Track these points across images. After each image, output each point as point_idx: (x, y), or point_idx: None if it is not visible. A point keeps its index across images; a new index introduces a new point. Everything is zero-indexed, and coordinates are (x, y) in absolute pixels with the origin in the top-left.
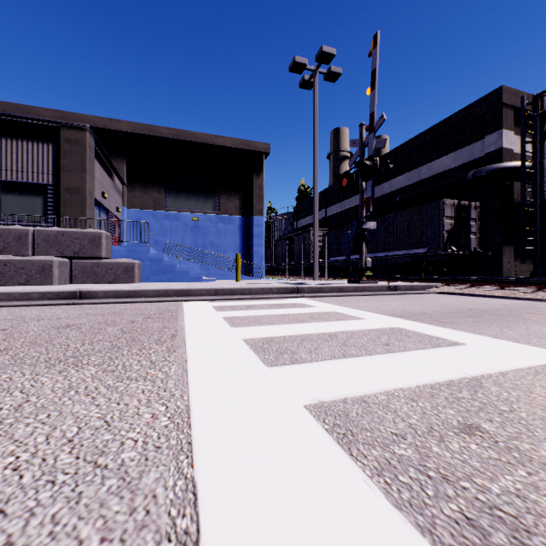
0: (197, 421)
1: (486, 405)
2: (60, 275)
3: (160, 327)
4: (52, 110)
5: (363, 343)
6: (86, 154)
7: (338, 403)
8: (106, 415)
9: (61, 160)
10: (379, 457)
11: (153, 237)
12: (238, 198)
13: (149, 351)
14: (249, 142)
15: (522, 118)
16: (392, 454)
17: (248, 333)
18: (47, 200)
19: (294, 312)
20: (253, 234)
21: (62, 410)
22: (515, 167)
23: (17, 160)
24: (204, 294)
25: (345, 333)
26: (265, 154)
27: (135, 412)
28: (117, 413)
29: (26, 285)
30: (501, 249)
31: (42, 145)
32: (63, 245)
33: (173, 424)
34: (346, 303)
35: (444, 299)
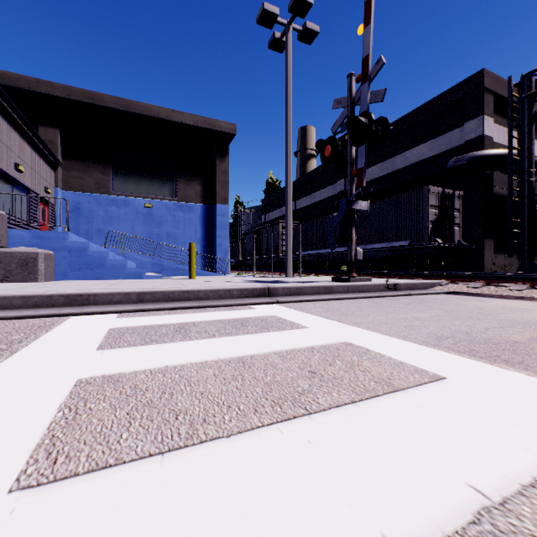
0: None
1: None
2: None
3: None
4: None
5: None
6: None
7: None
8: None
9: None
10: None
11: (97, 226)
12: (199, 183)
13: None
14: (212, 120)
15: (509, 100)
16: None
17: None
18: None
19: (267, 349)
20: (217, 224)
21: None
22: (499, 155)
23: None
24: (118, 301)
25: None
26: (230, 136)
27: None
28: None
29: None
30: (482, 243)
31: None
32: None
33: None
34: (349, 315)
35: (477, 305)
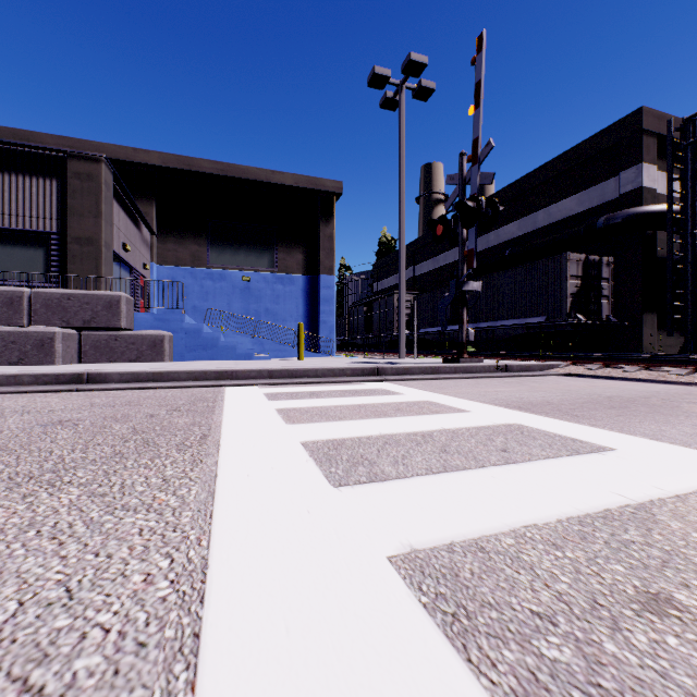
0: (215, 589)
1: (672, 556)
2: (65, 351)
3: (188, 423)
4: (59, 137)
5: (471, 448)
6: (101, 193)
7: (440, 553)
8: (71, 578)
9: (69, 201)
10: (517, 666)
11: (192, 302)
12: (301, 252)
13: (165, 462)
14: (316, 179)
15: (669, 148)
16: (537, 658)
17: (309, 432)
18: (50, 254)
19: (374, 402)
20: (321, 298)
21: (4, 568)
22: (659, 212)
23: (10, 201)
24: (254, 377)
25: (445, 433)
26: (336, 195)
27: (119, 571)
28: (90, 572)
29: (19, 364)
30: (640, 318)
31: (43, 181)
32: (69, 312)
33: (176, 595)
34: (443, 388)
35: (572, 384)
